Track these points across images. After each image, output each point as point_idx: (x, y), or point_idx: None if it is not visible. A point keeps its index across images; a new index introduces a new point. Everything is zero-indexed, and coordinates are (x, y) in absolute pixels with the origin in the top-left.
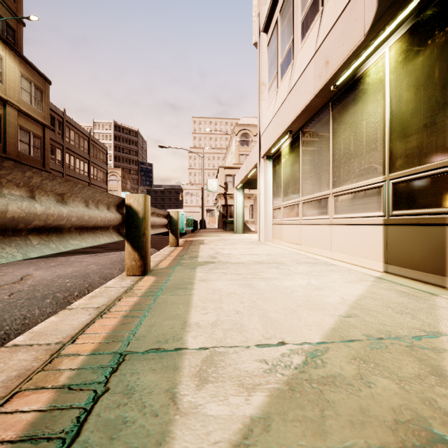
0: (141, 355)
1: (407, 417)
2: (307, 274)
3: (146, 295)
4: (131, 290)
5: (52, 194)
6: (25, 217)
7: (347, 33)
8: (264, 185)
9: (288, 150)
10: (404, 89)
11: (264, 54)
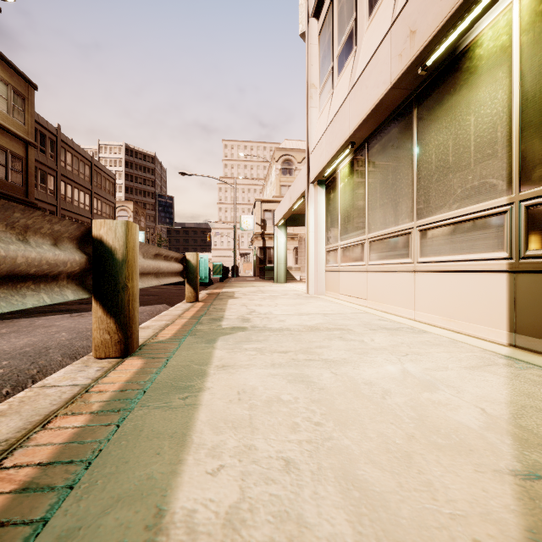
0: None
1: None
2: (394, 351)
3: (108, 409)
4: (84, 395)
5: None
6: None
7: None
8: (315, 219)
9: (348, 170)
10: None
11: (314, 47)
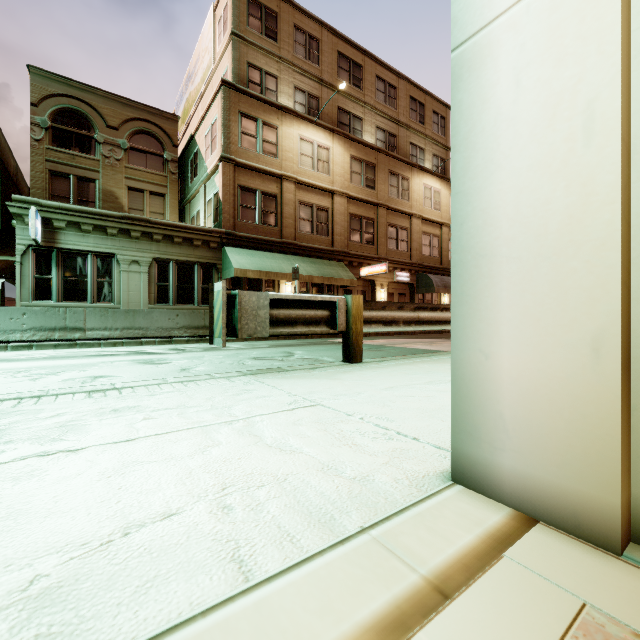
0: None
1: None
2: None
3: None
4: None
5: None
6: None
7: None
8: None
9: None
10: None
11: None
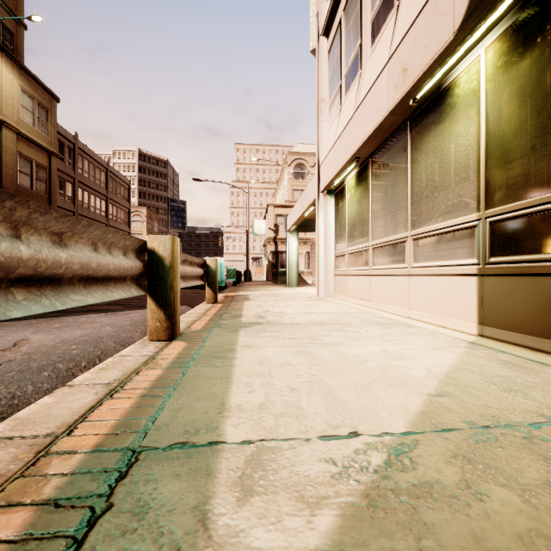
0: (161, 452)
1: (541, 549)
2: (381, 339)
3: (173, 367)
4: (153, 360)
5: (45, 233)
6: (4, 263)
7: (431, 31)
8: (325, 226)
9: (355, 182)
10: (505, 101)
11: (324, 64)
